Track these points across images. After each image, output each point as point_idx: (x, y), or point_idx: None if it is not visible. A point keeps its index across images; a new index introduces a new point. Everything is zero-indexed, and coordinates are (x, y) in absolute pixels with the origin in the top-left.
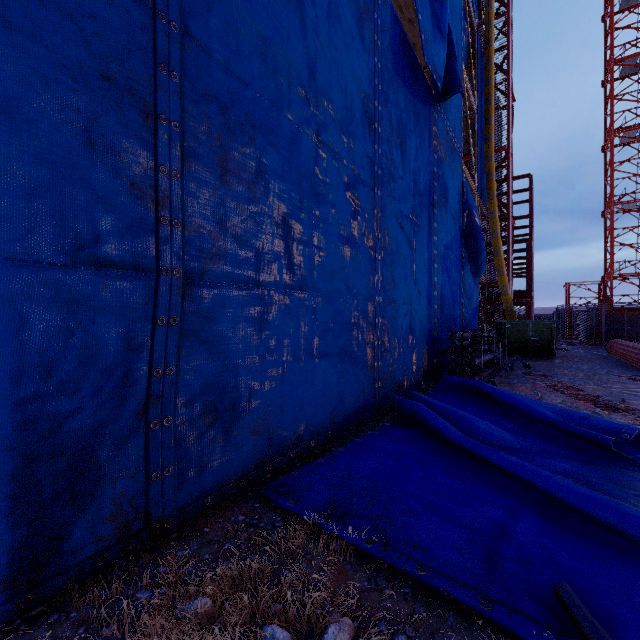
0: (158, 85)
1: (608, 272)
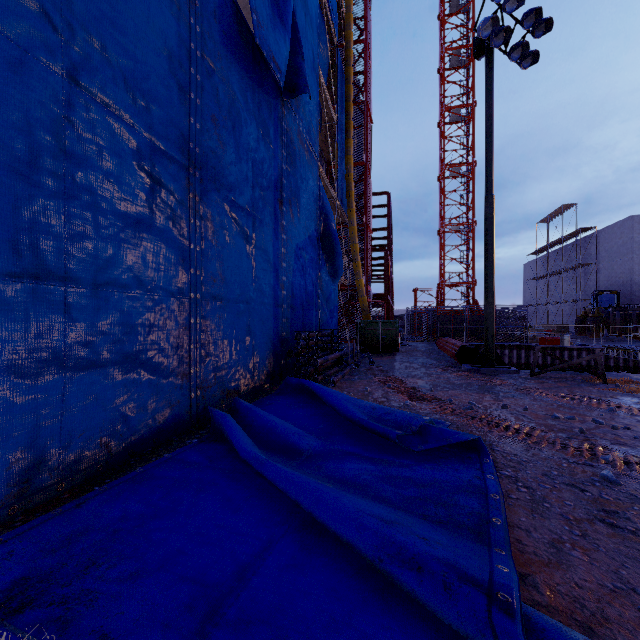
0: None
1: (442, 280)
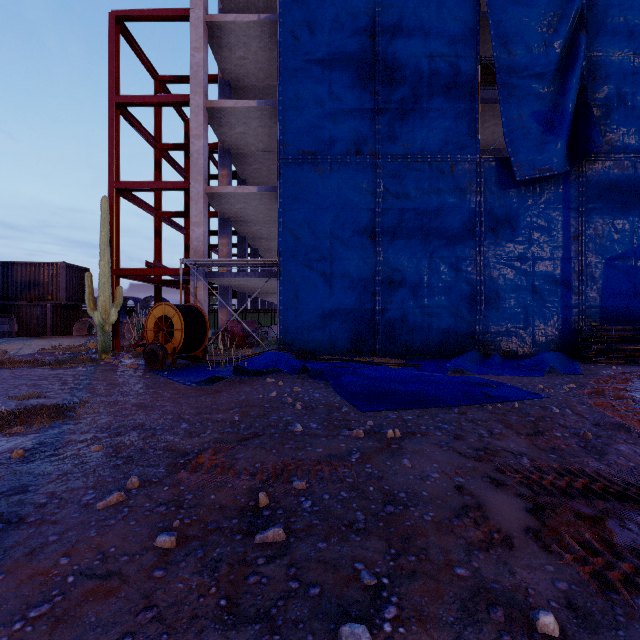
0: (376, 272)
1: None
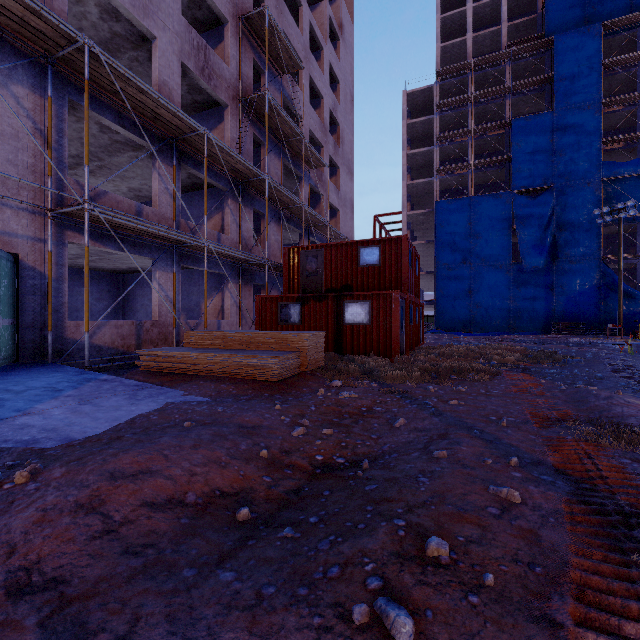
0: (471, 304)
1: None
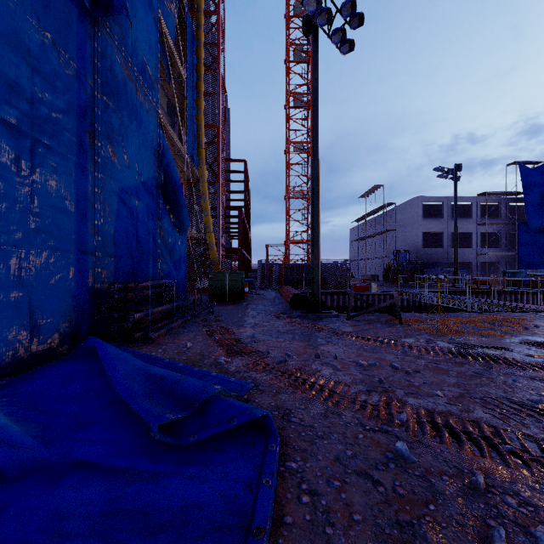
0: None
1: (287, 238)
